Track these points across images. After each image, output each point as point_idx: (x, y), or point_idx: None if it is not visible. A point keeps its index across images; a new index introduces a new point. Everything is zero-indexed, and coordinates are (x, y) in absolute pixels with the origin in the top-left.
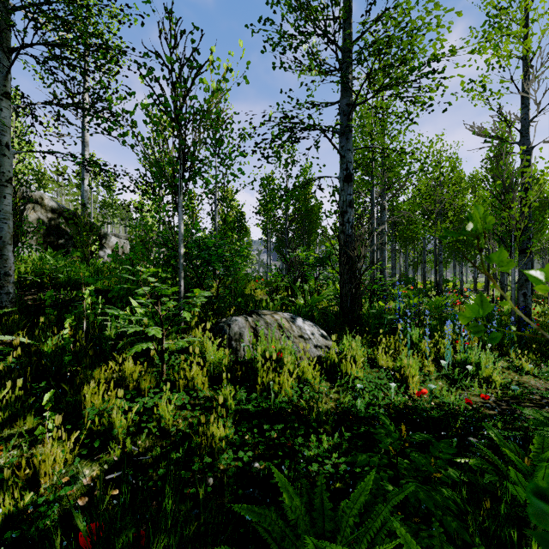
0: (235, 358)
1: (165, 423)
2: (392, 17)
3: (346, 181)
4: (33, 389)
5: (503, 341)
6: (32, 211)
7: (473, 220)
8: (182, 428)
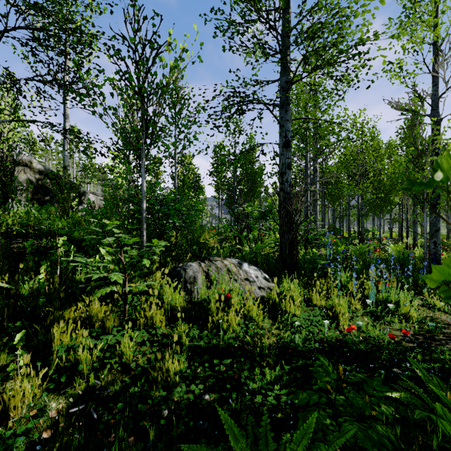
0: (190, 299)
1: (125, 359)
2: (325, 6)
3: (285, 147)
4: (10, 328)
5: (417, 282)
6: (22, 173)
7: (443, 169)
8: (141, 363)
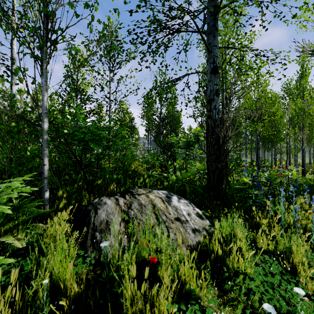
0: (97, 257)
1: None
2: None
3: (213, 73)
4: None
5: None
6: None
7: None
8: None
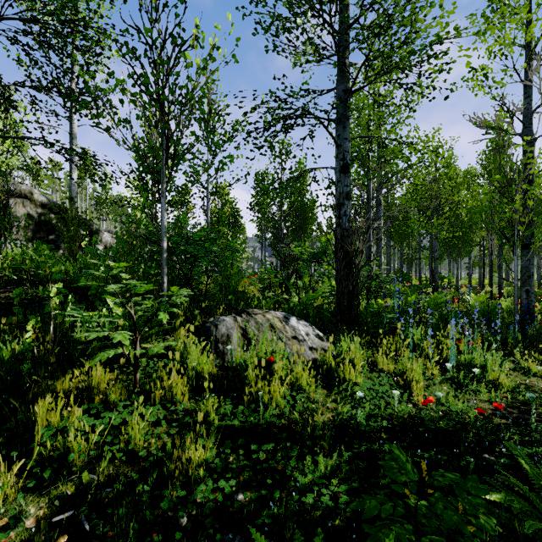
0: (222, 363)
1: (133, 445)
2: None
3: (342, 172)
4: None
5: (506, 341)
6: (21, 206)
7: None
8: (153, 451)
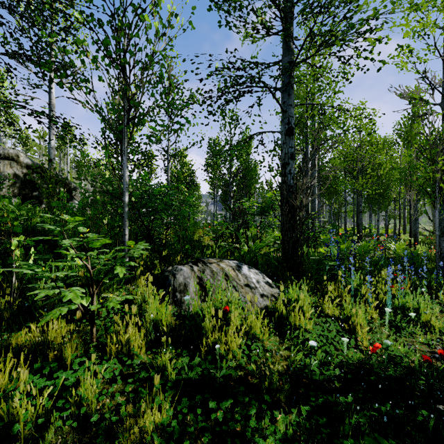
0: (179, 312)
1: (85, 408)
2: None
3: (287, 134)
4: None
5: (430, 284)
6: (8, 167)
7: None
8: (106, 415)
